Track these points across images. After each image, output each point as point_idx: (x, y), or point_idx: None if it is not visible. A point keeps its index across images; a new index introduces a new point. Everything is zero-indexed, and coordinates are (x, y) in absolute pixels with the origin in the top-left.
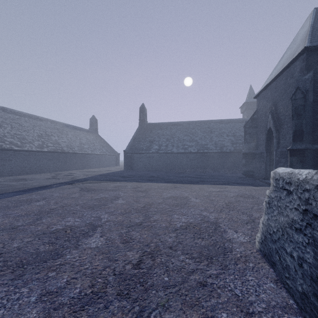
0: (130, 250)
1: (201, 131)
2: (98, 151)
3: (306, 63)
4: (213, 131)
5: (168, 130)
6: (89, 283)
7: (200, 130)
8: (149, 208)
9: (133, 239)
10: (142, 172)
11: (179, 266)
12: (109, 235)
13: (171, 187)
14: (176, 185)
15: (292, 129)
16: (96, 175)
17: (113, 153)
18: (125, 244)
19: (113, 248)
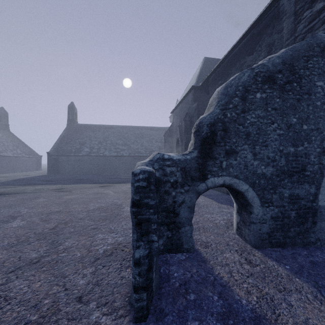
0: (48, 223)
1: (134, 136)
2: (9, 153)
3: (193, 97)
4: (144, 137)
5: (101, 133)
6: (15, 239)
7: (133, 135)
8: (70, 202)
9: (52, 219)
10: (70, 176)
11: (83, 225)
12: (30, 219)
13: (97, 187)
14: (103, 184)
15: (184, 141)
16: (9, 180)
17: (33, 155)
18: (45, 221)
19: (33, 225)
